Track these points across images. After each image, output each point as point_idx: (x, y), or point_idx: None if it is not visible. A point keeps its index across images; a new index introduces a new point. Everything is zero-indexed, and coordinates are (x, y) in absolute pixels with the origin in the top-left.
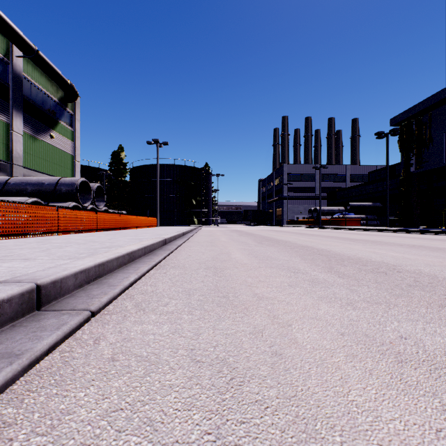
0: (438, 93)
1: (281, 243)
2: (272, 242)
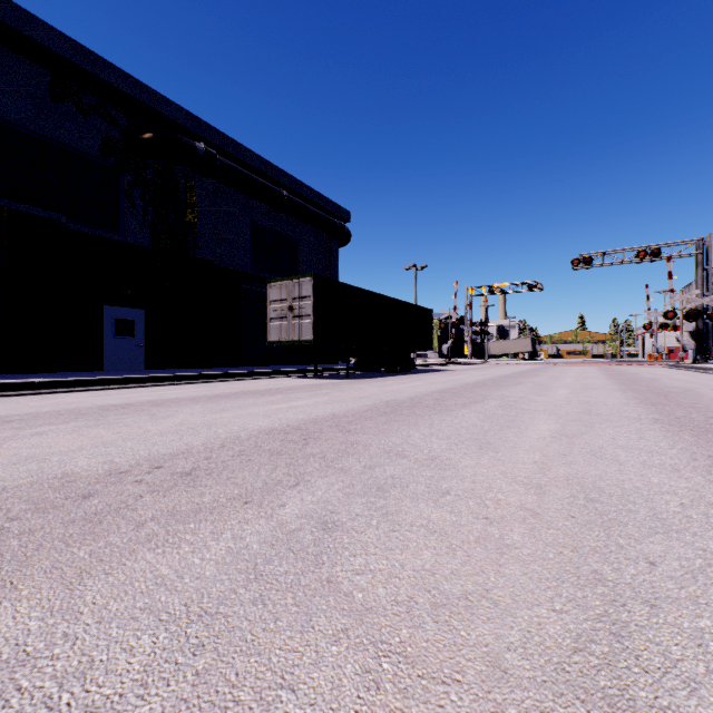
0: (21, 10)
1: (647, 387)
2: (659, 390)
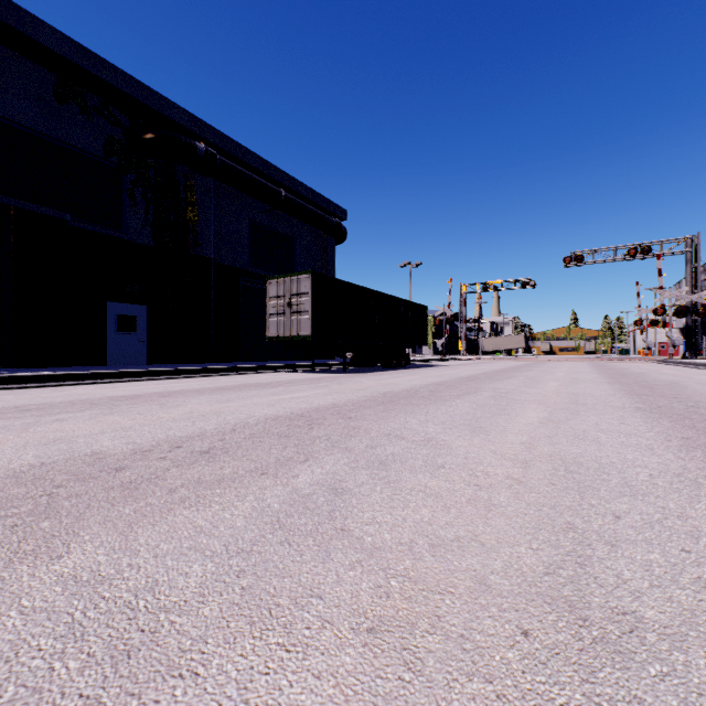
0: (28, 14)
1: (635, 381)
2: (646, 383)
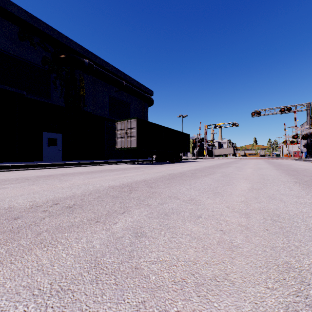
0: None
1: (287, 168)
2: (293, 169)
